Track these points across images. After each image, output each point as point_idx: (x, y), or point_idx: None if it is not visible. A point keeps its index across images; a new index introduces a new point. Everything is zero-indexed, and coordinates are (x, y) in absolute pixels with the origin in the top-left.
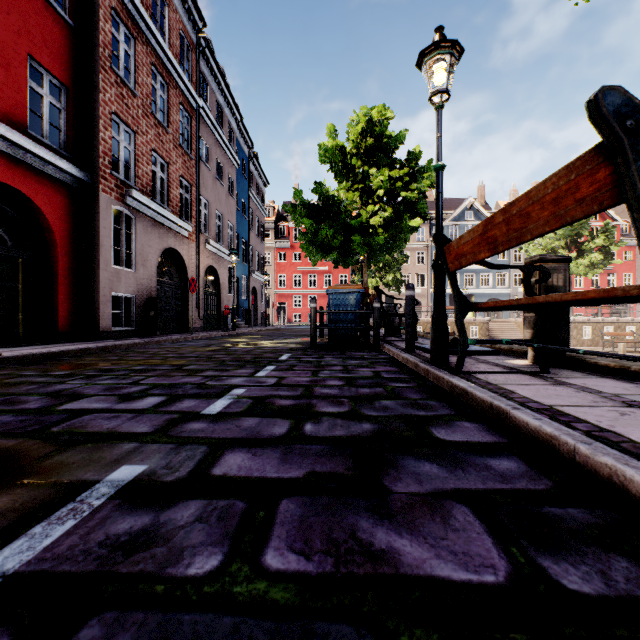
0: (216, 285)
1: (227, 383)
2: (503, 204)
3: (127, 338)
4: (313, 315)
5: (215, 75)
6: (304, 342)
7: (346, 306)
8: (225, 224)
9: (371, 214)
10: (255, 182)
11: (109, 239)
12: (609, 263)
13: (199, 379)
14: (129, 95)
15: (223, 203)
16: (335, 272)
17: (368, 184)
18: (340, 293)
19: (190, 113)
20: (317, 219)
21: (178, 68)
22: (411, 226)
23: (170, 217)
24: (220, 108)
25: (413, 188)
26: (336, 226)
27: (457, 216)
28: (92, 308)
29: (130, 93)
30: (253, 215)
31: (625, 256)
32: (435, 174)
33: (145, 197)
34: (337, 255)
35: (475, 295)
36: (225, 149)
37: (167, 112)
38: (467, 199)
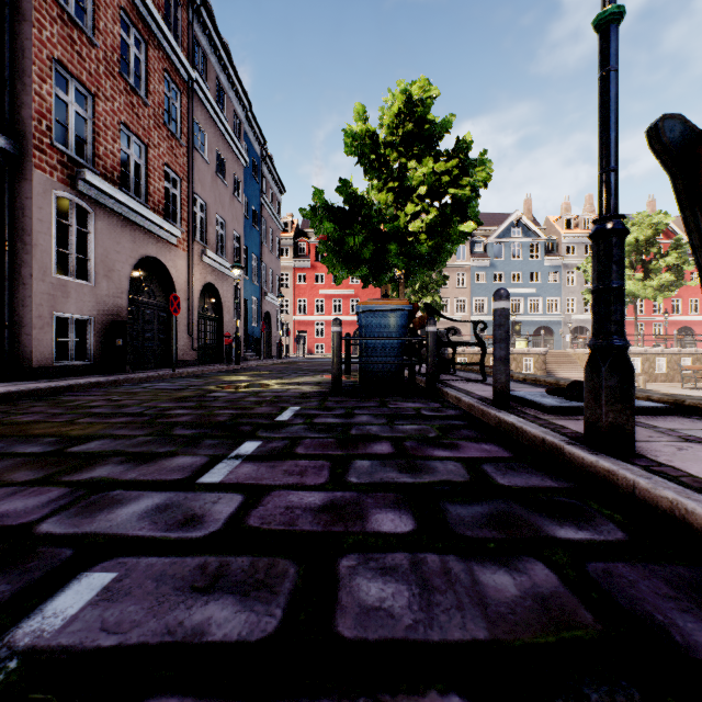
0: (217, 308)
1: (92, 527)
2: (554, 219)
3: (76, 376)
4: (336, 344)
5: (215, 45)
6: (324, 382)
7: (385, 330)
8: (229, 233)
9: (409, 219)
10: (269, 188)
11: (48, 237)
12: (681, 285)
13: (42, 502)
14: (83, 41)
15: (226, 207)
16: (363, 296)
17: (405, 183)
18: (376, 311)
19: (180, 86)
20: (342, 224)
21: (160, 22)
22: (461, 232)
23: (148, 215)
24: (222, 89)
25: (465, 183)
26: (366, 232)
27: (502, 232)
28: (20, 334)
29: (85, 39)
30: (266, 226)
31: (691, 279)
32: (599, 35)
33: (108, 184)
34: (367, 272)
35: (523, 323)
36: (229, 141)
37: (145, 78)
38: (514, 213)
